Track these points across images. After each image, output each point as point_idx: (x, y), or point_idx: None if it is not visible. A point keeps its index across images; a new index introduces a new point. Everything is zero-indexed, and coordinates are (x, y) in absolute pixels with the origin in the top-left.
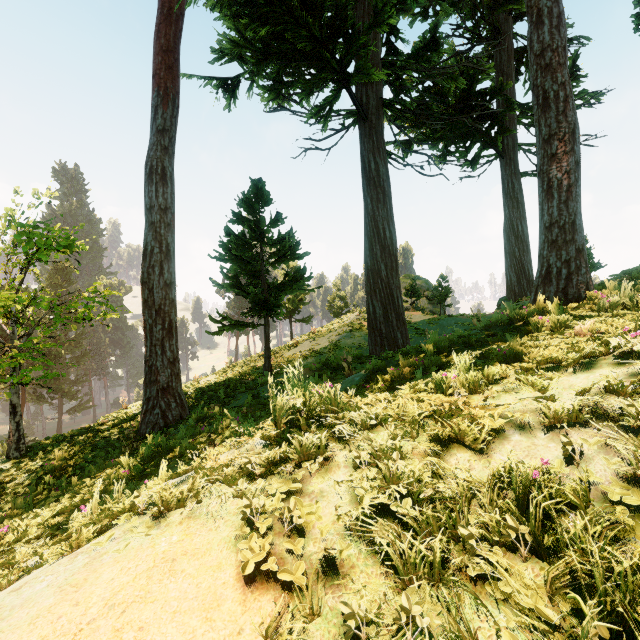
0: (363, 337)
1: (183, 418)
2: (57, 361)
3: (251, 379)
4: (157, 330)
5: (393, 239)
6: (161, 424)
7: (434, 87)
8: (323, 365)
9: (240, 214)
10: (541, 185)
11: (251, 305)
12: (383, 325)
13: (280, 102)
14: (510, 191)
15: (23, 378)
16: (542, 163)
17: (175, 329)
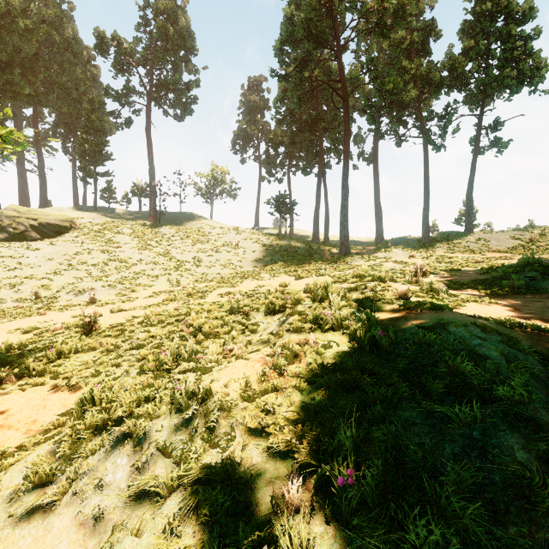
0: None
1: None
2: None
3: None
4: None
5: None
6: None
7: None
8: None
9: None
10: (41, 189)
11: None
12: None
13: None
14: (22, 175)
15: None
16: (41, 185)
17: None
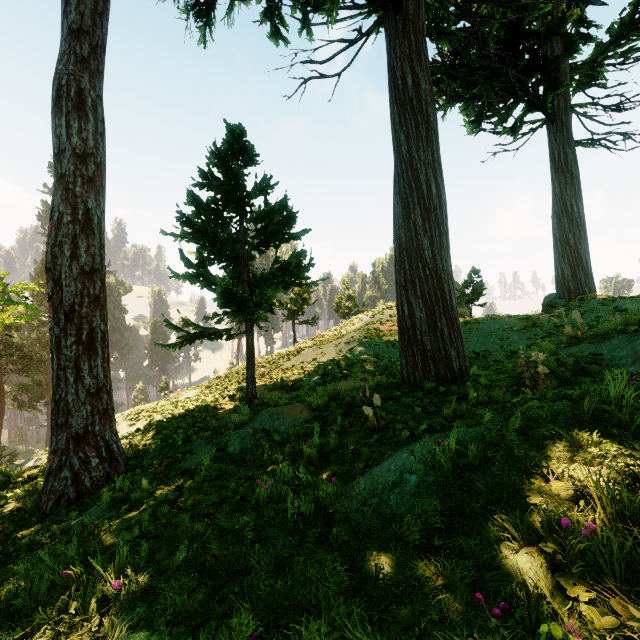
0: (381, 346)
1: (112, 480)
2: (40, 366)
3: (229, 408)
4: (68, 344)
5: (442, 198)
6: (71, 495)
7: (471, 28)
8: (329, 398)
9: (210, 174)
10: None
11: (218, 305)
12: (427, 337)
13: (273, 39)
14: (562, 163)
15: (2, 385)
16: None
17: (101, 342)
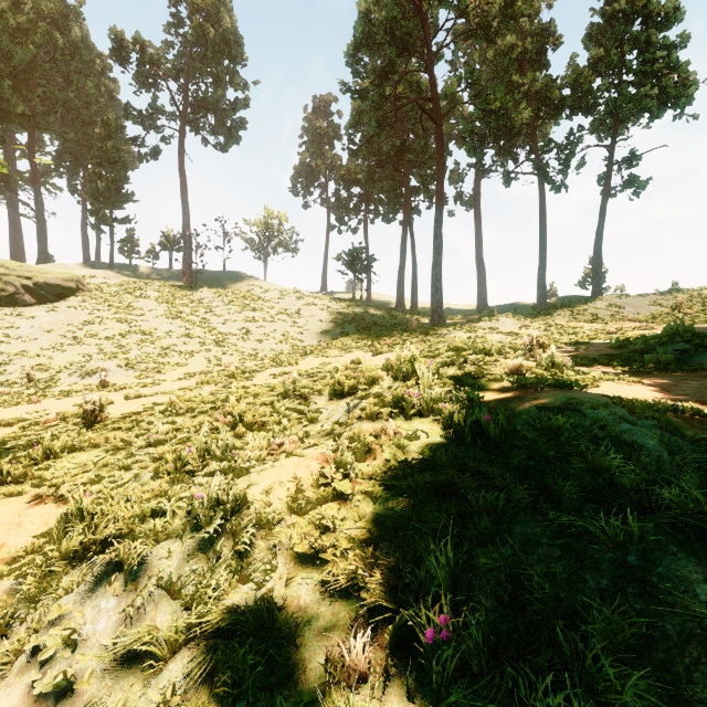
0: None
1: None
2: None
3: None
4: None
5: None
6: None
7: None
8: None
9: None
10: (39, 239)
11: None
12: None
13: None
14: (15, 222)
15: None
16: (39, 234)
17: None
